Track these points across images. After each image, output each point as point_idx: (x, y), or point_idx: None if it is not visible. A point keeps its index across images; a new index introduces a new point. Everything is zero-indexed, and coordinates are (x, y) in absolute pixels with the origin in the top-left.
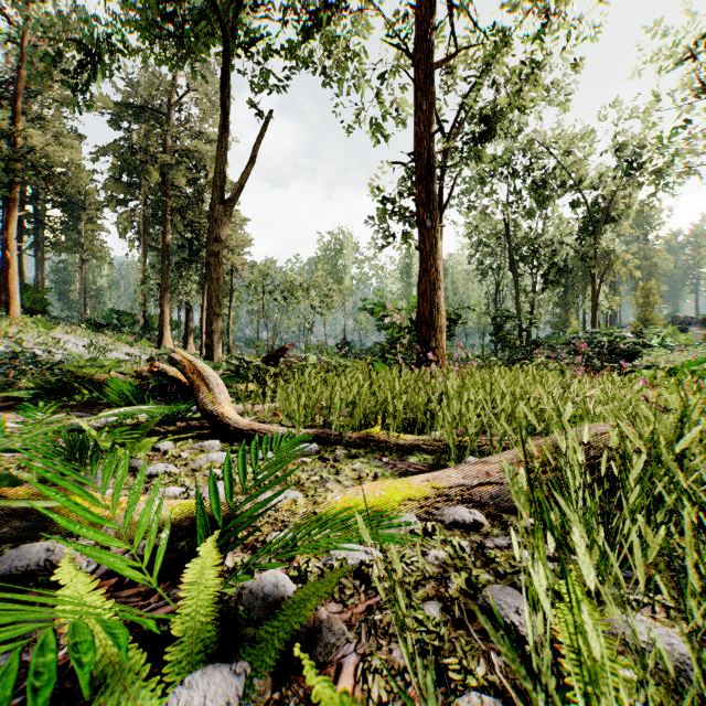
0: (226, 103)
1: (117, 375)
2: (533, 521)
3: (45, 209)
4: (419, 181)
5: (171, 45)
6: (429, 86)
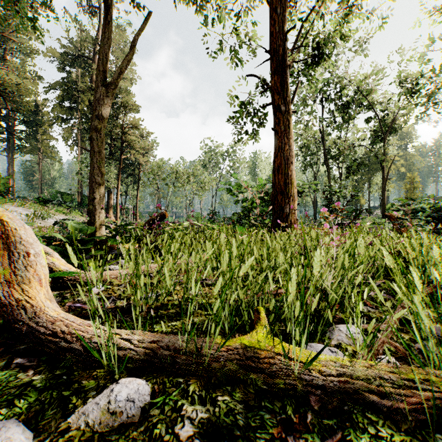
0: None
1: None
2: None
3: (15, 125)
4: (275, 73)
5: (96, 13)
6: None
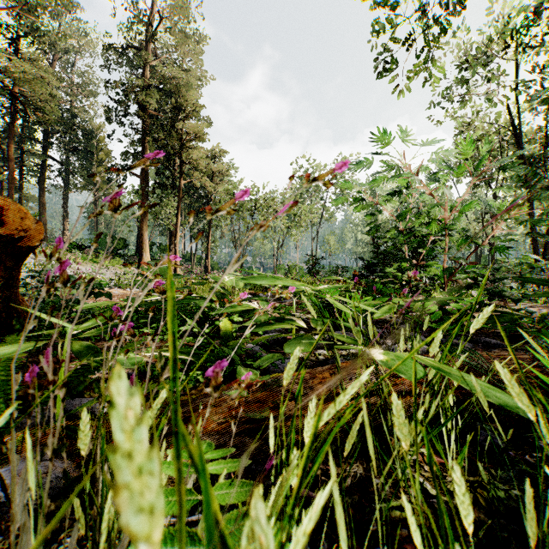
0: None
1: None
2: None
3: (68, 156)
4: None
5: None
6: None
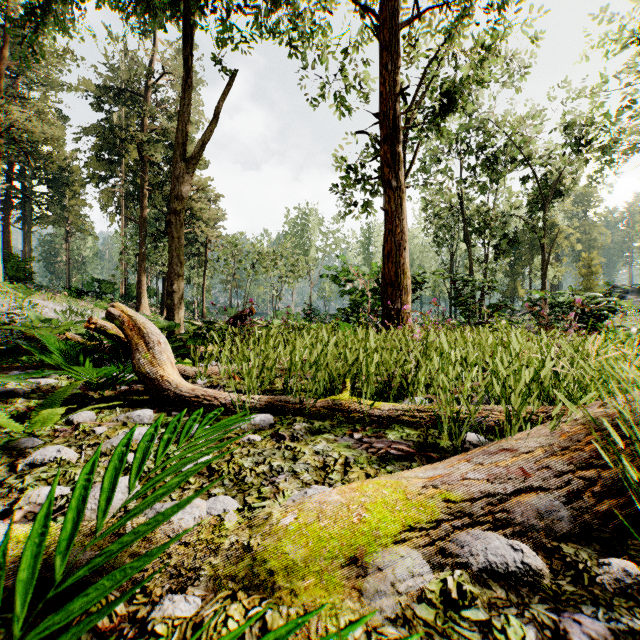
0: (188, 57)
1: (73, 336)
2: (626, 566)
3: (32, 185)
4: (384, 141)
5: (148, 31)
6: (394, 46)
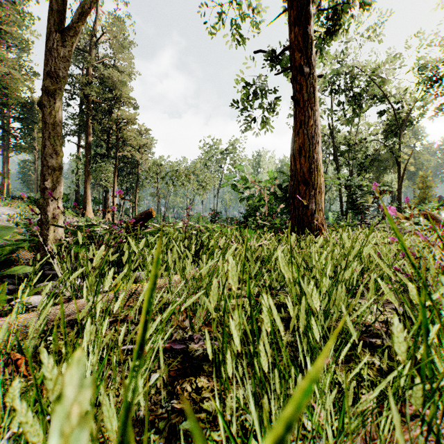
0: None
1: None
2: None
3: (10, 122)
4: (295, 23)
5: None
6: None
